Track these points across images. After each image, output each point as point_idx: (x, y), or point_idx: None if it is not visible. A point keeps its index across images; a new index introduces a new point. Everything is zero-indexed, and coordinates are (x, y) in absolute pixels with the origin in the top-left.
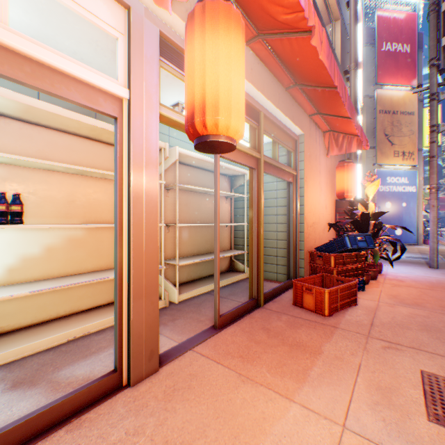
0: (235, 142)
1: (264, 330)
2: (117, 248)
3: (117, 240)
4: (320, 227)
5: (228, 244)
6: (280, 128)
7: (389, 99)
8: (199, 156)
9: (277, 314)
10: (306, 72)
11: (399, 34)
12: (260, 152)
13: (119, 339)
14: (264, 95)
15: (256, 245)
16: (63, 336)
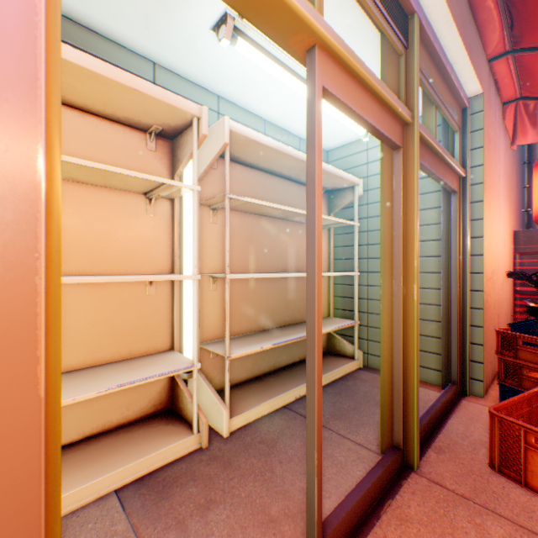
0: None
1: None
2: None
3: None
4: (498, 278)
5: (324, 307)
6: (442, 71)
7: None
8: (273, 143)
9: (469, 512)
10: None
11: None
12: (410, 109)
13: None
14: None
15: (401, 325)
16: None
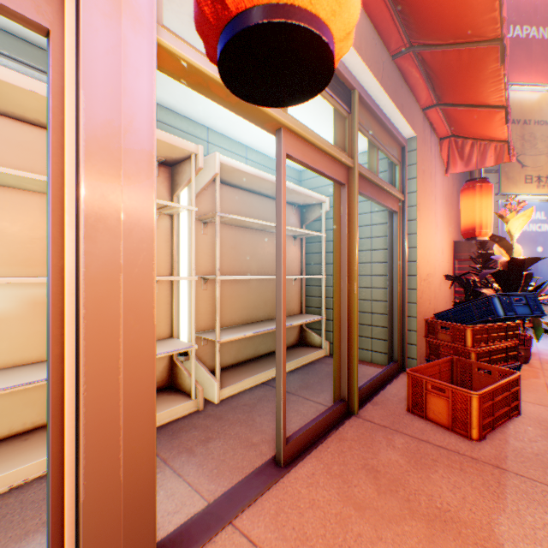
0: (332, 46)
1: (368, 473)
2: (50, 334)
3: (49, 314)
4: (435, 280)
5: (297, 305)
6: (382, 123)
7: (518, 103)
8: (253, 171)
9: (385, 433)
10: (439, 7)
11: (532, 13)
12: (352, 157)
13: (53, 545)
14: (361, 57)
15: (346, 312)
16: (1, 482)
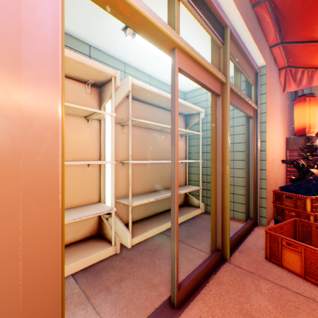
0: None
1: None
2: None
3: None
4: (276, 163)
5: (183, 179)
6: (244, 54)
7: None
8: (155, 90)
9: (252, 278)
10: None
11: None
12: (225, 75)
13: None
14: (233, 1)
15: (221, 187)
16: None
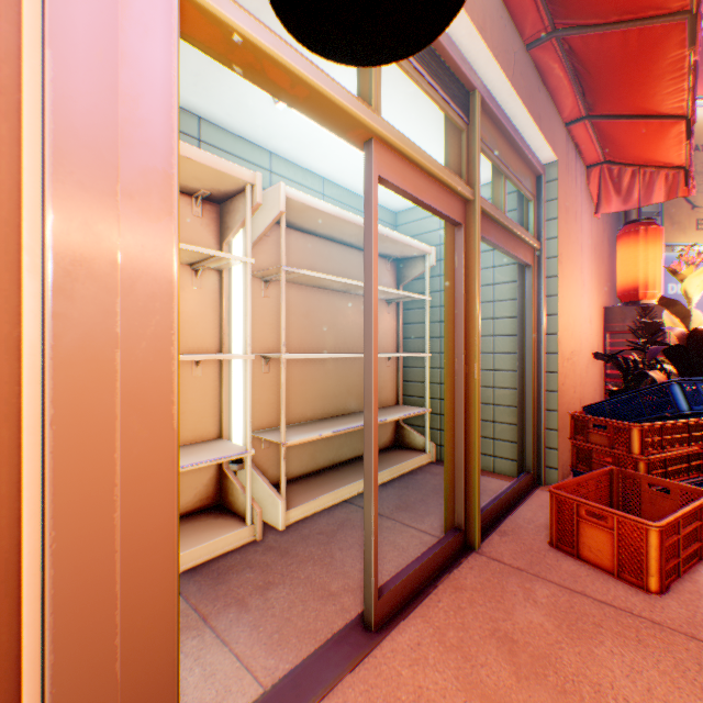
0: None
1: (500, 644)
2: None
3: None
4: (581, 360)
5: (391, 394)
6: (511, 141)
7: None
8: (333, 210)
9: (521, 579)
10: None
11: None
12: (472, 186)
13: None
14: (485, 42)
15: (463, 405)
16: None
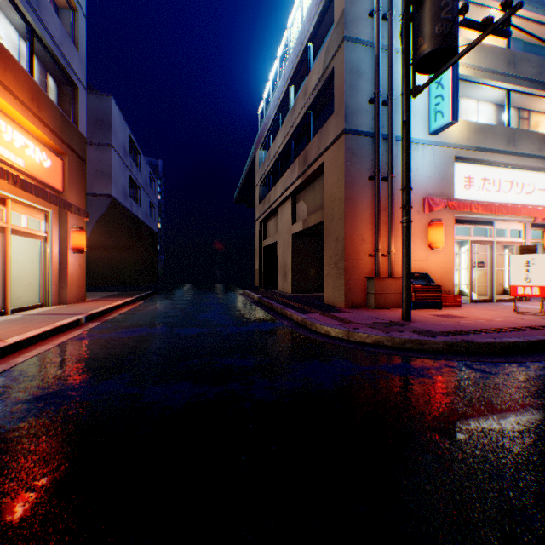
0: None
1: None
2: None
3: None
4: None
5: None
6: None
7: None
8: None
9: None
10: None
11: None
12: None
13: None
14: None
15: None
16: None
